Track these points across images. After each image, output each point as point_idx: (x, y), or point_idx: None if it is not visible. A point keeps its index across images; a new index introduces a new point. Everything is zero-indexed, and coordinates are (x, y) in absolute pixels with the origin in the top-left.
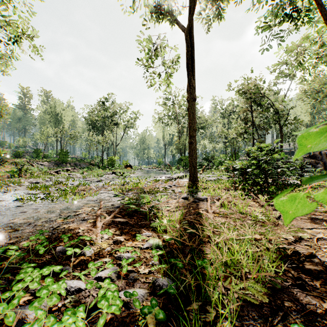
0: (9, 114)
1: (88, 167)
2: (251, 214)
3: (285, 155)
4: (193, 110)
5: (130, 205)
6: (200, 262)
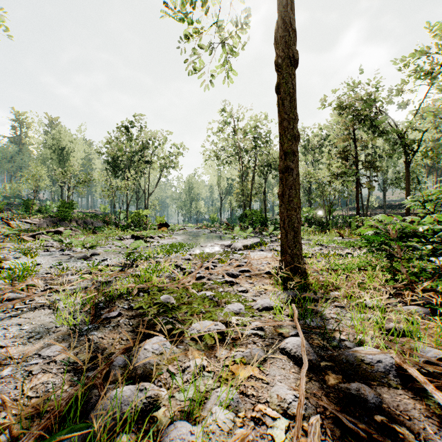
0: None
1: (100, 227)
2: None
3: None
4: (292, 87)
5: None
6: None
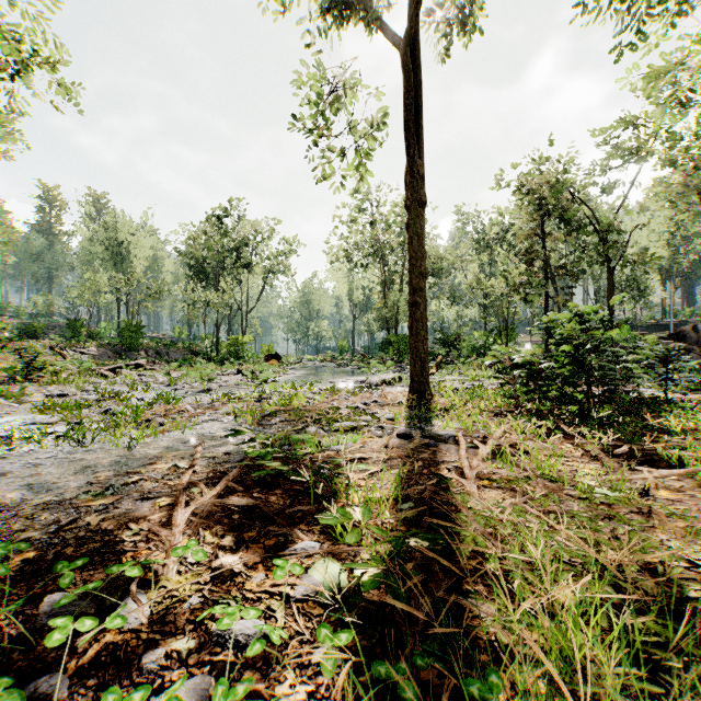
0: (11, 242)
1: (184, 360)
2: (572, 481)
3: (630, 332)
4: (420, 228)
5: (265, 461)
6: (475, 689)
